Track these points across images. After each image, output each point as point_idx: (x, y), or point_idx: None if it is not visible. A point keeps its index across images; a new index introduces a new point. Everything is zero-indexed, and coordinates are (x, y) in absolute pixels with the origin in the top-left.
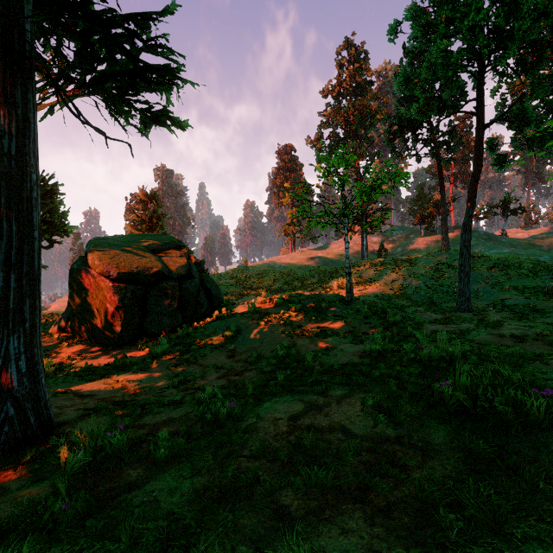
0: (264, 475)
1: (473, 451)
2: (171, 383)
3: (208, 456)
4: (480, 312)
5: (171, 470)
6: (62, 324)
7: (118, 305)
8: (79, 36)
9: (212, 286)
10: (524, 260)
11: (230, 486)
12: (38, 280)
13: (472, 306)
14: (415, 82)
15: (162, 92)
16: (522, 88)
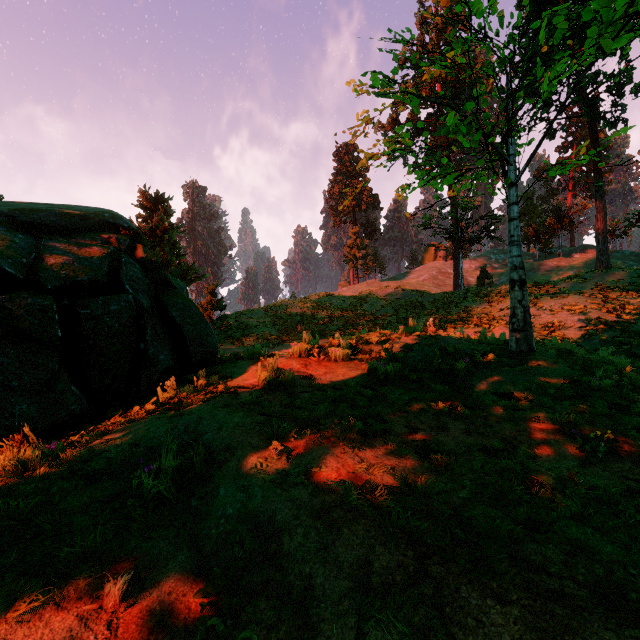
0: None
1: None
2: None
3: None
4: None
5: None
6: None
7: None
8: None
9: (187, 316)
10: None
11: None
12: None
13: None
14: None
15: None
16: None
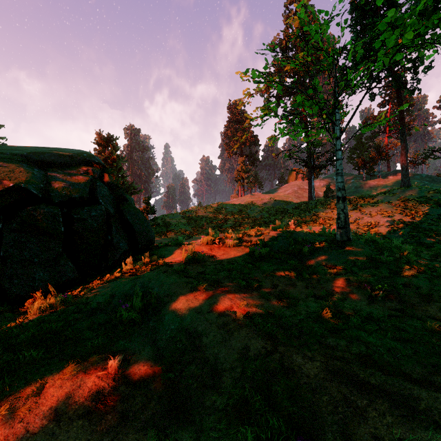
0: None
1: None
2: None
3: None
4: None
5: None
6: None
7: None
8: None
9: (136, 219)
10: None
11: None
12: None
13: None
14: None
15: None
16: None
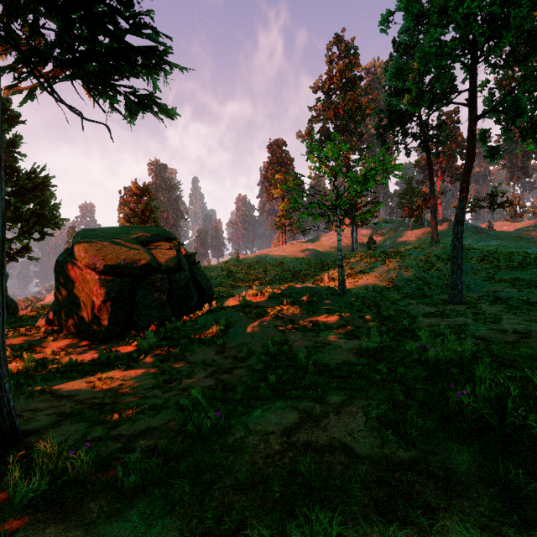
0: (252, 518)
1: (512, 487)
2: (156, 382)
3: (185, 488)
4: (473, 304)
5: (140, 504)
6: (49, 317)
7: (105, 298)
8: (57, 13)
9: (203, 278)
10: (512, 252)
11: (208, 536)
12: (1, 273)
13: (464, 298)
14: (407, 73)
15: (148, 74)
16: (510, 83)
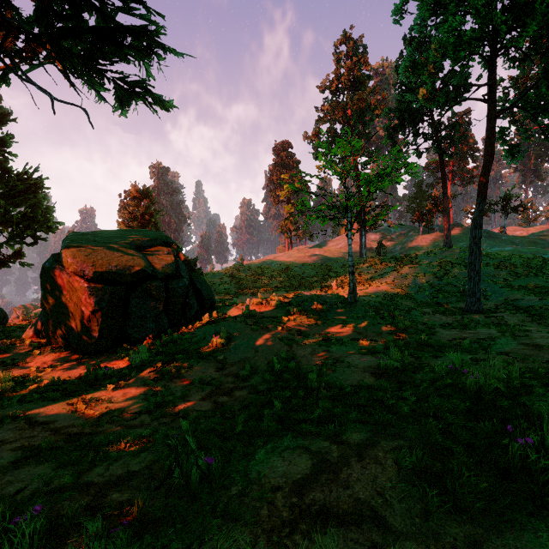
0: None
1: None
2: (146, 405)
3: None
4: (492, 314)
5: None
6: (37, 328)
7: (95, 308)
8: None
9: (203, 286)
10: (528, 258)
11: None
12: None
13: (482, 307)
14: (421, 67)
15: (137, 57)
16: (525, 81)
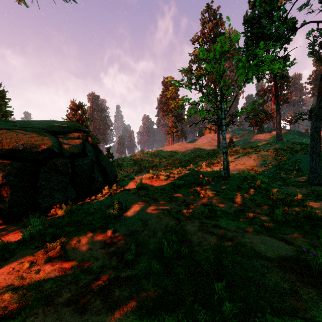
0: None
1: None
2: None
3: None
4: None
5: None
6: None
7: (2, 182)
8: None
9: (107, 164)
10: None
11: None
12: None
13: None
14: None
15: None
16: None
